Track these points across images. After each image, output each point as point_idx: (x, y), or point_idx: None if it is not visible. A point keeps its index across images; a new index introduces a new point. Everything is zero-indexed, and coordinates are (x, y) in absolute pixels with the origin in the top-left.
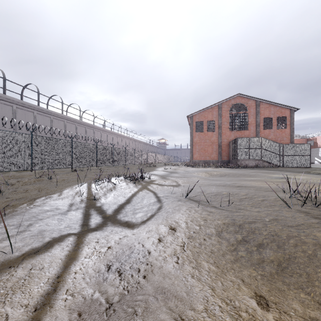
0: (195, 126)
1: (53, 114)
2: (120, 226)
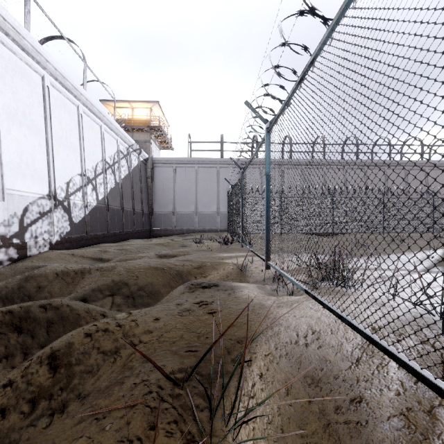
0: None
1: (408, 164)
2: None
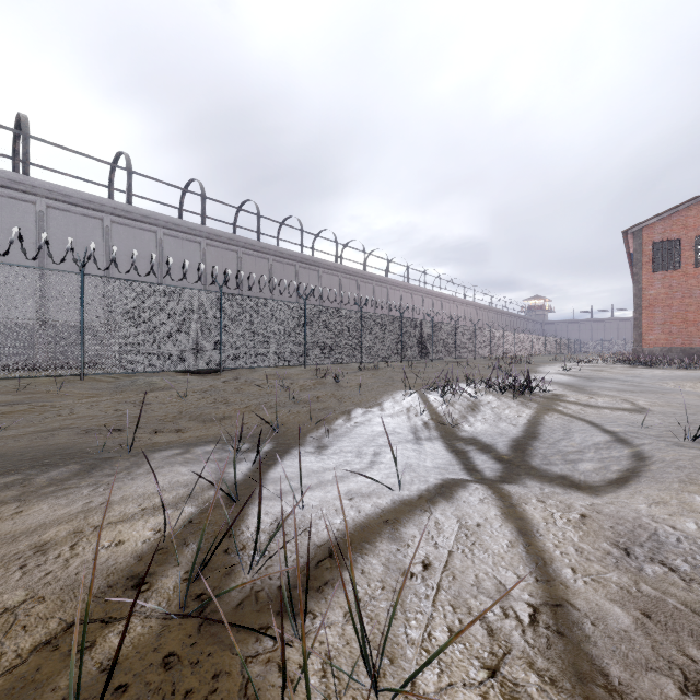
0: (652, 256)
1: (322, 265)
2: (554, 482)
